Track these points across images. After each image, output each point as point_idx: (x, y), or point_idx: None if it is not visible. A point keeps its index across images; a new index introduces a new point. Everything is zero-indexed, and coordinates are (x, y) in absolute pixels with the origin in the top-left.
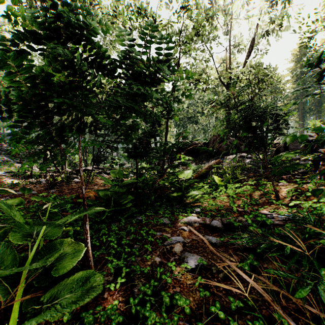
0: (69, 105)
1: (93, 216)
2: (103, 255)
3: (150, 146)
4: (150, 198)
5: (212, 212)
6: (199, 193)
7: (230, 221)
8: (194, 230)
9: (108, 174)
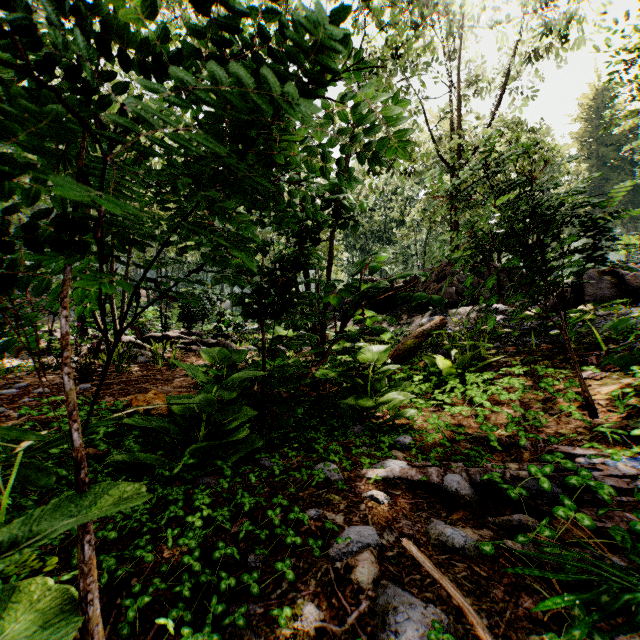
0: (7, 159)
1: (154, 461)
2: (163, 591)
3: (296, 289)
4: (294, 411)
5: (438, 443)
6: (405, 396)
7: (494, 479)
8: (424, 557)
9: (210, 346)
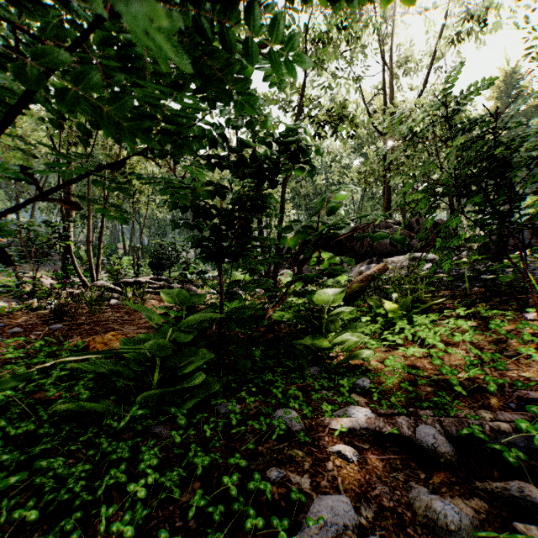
0: None
1: (102, 410)
2: None
3: None
4: (251, 354)
5: (397, 386)
6: (358, 337)
7: (477, 435)
8: None
9: None
